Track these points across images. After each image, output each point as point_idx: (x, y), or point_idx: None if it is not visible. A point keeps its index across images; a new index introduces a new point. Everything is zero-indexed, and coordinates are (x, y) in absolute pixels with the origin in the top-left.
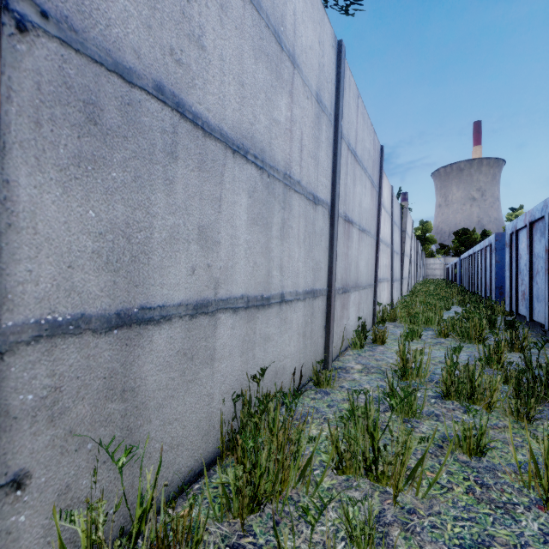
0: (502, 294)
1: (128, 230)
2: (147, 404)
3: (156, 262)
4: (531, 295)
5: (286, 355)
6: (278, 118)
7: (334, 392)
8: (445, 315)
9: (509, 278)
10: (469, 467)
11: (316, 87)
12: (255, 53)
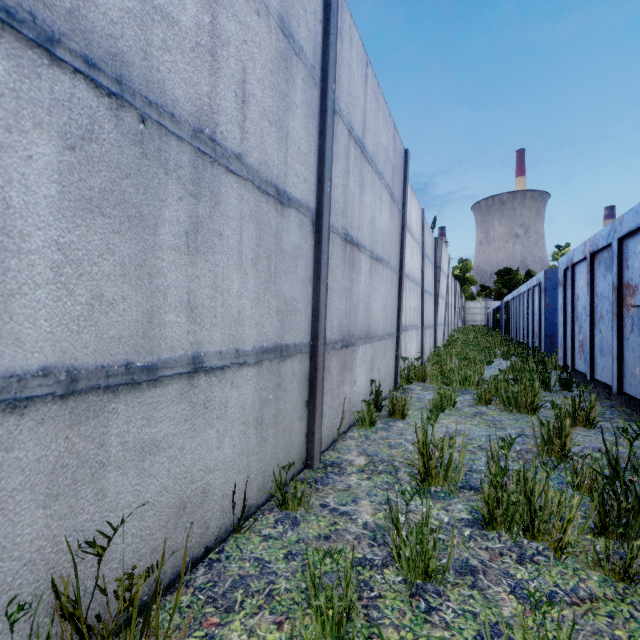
0: (553, 344)
1: None
2: None
3: None
4: (592, 347)
5: (210, 467)
6: (171, 12)
7: (307, 519)
8: (487, 370)
9: (563, 324)
10: None
11: (278, 5)
12: None
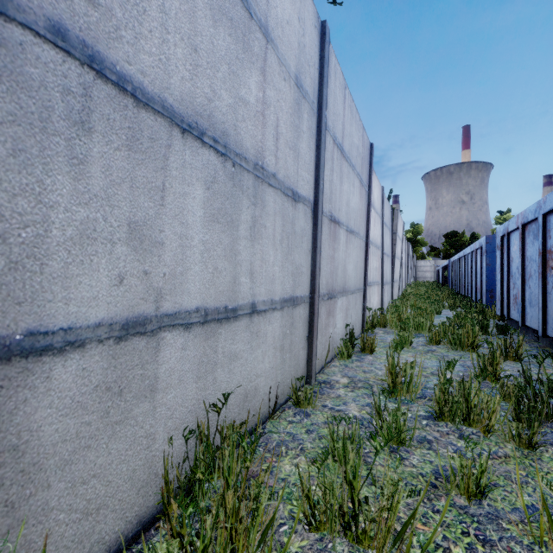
0: (492, 298)
1: (1, 224)
2: (43, 464)
3: (56, 269)
4: (523, 299)
5: (258, 374)
6: (246, 98)
7: (315, 413)
8: (436, 319)
9: (501, 281)
10: (468, 514)
11: (295, 69)
12: (213, 14)
